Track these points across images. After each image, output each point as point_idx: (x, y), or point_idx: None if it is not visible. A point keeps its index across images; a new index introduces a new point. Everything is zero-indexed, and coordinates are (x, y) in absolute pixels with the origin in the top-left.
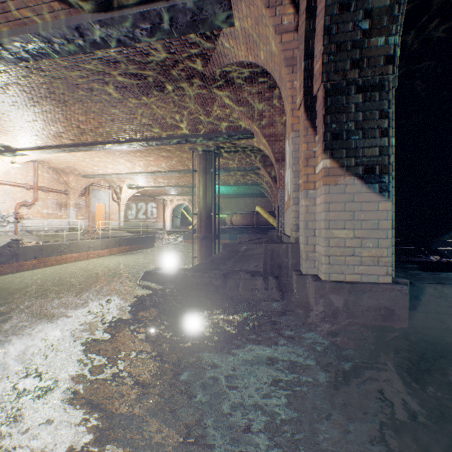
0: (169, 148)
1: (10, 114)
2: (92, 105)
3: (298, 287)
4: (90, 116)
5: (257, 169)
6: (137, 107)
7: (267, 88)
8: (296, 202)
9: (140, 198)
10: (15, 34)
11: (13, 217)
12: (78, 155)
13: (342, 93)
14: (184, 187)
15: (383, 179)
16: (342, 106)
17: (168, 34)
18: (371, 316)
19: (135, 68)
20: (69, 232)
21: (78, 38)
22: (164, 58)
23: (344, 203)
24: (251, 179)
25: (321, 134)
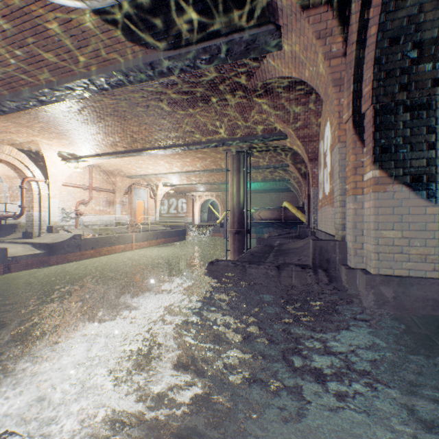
0: (204, 150)
1: (80, 129)
2: (146, 118)
3: (347, 279)
4: (142, 128)
5: (286, 167)
6: (183, 118)
7: (303, 94)
8: (342, 204)
9: (172, 195)
10: (102, 72)
11: (74, 214)
12: (126, 159)
13: (390, 113)
14: (214, 184)
15: (430, 187)
16: (390, 124)
17: (223, 61)
18: (419, 306)
19: (188, 88)
20: (116, 226)
21: (149, 71)
22: (213, 78)
23: (392, 207)
24: (279, 175)
25: (370, 148)
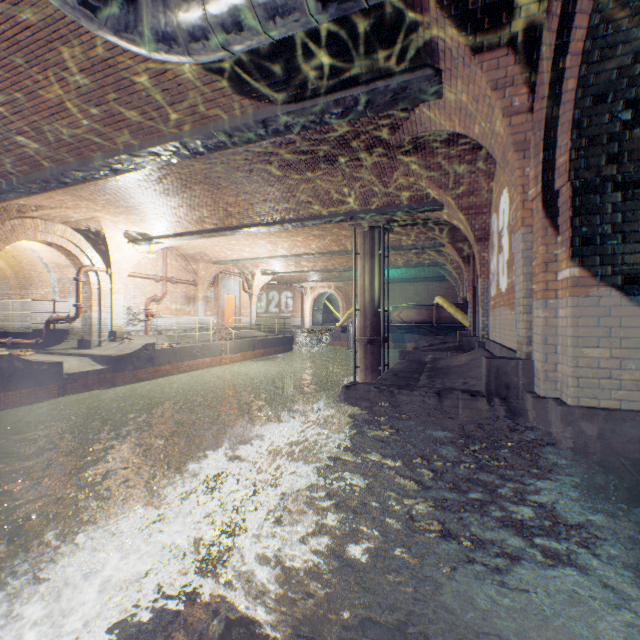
0: (323, 226)
1: (157, 201)
2: (247, 186)
3: (535, 412)
4: (241, 198)
5: (440, 247)
6: (297, 184)
7: (468, 150)
8: (527, 310)
9: (272, 286)
10: (198, 133)
11: (144, 315)
12: (214, 239)
13: (594, 192)
14: (334, 271)
15: None
16: (594, 206)
17: (360, 115)
18: (634, 449)
19: (308, 146)
20: (198, 331)
21: (260, 130)
22: (344, 134)
23: (597, 317)
24: (428, 258)
25: (567, 238)
